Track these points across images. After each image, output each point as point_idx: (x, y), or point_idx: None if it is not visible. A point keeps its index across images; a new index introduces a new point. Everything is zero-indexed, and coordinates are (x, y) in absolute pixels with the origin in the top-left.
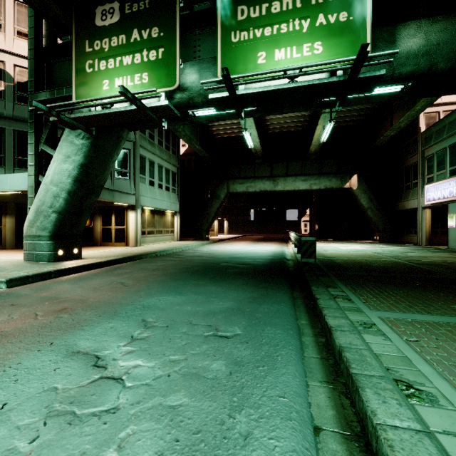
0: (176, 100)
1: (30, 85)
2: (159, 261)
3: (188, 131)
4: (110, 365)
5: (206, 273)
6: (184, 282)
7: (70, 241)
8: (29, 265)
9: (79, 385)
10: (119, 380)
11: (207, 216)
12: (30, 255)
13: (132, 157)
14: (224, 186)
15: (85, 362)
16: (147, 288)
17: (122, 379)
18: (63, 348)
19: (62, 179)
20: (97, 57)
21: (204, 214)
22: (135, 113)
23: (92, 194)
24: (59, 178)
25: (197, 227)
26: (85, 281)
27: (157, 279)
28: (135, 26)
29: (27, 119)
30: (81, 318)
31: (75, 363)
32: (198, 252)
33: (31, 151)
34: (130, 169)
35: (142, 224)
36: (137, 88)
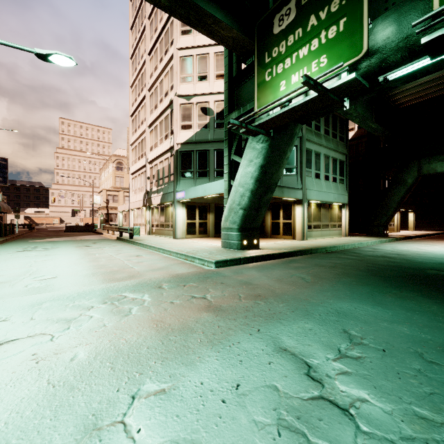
0: (361, 70)
1: (225, 111)
2: (332, 257)
3: (360, 110)
4: (325, 382)
5: (409, 282)
6: (379, 289)
7: (251, 233)
8: (225, 251)
9: (299, 396)
10: (346, 413)
11: (385, 207)
12: (225, 243)
13: (299, 153)
14: (413, 167)
15: (295, 365)
16: (333, 289)
17: (349, 413)
18: (270, 339)
19: (246, 180)
20: (275, 63)
21: (381, 205)
22: (313, 102)
23: (268, 192)
24: (244, 180)
25: (371, 221)
26: (268, 271)
27: (339, 279)
28: (311, 12)
29: (221, 139)
30: (276, 309)
31: (286, 363)
32: (379, 251)
33: (226, 162)
34: (296, 165)
35: (307, 218)
36: (314, 76)
